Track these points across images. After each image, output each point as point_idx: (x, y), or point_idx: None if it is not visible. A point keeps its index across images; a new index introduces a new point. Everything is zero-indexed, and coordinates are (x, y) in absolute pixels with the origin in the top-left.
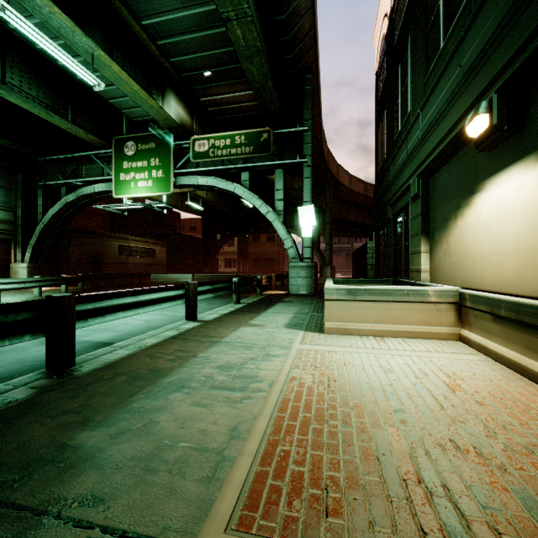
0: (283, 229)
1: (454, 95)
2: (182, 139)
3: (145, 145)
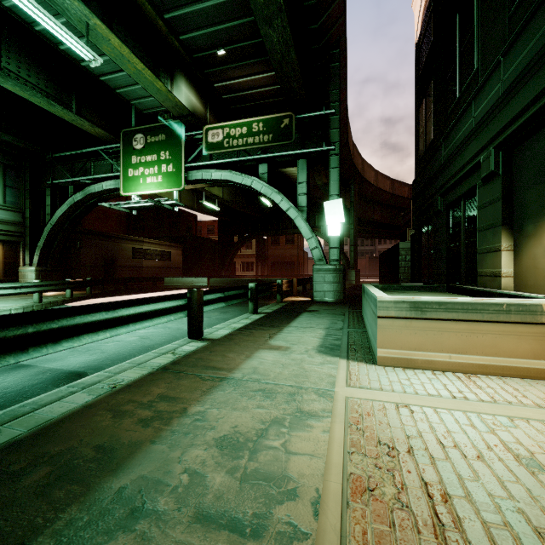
0: (307, 228)
1: None
2: (195, 129)
3: (154, 138)
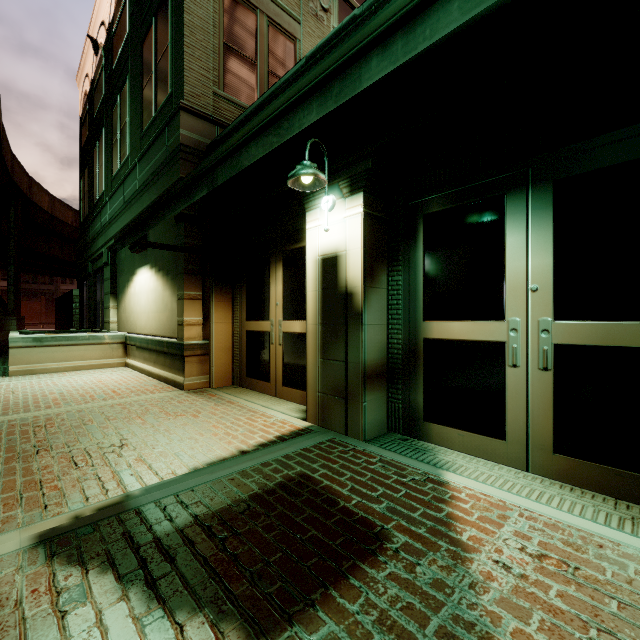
0: None
1: (122, 210)
2: None
3: None
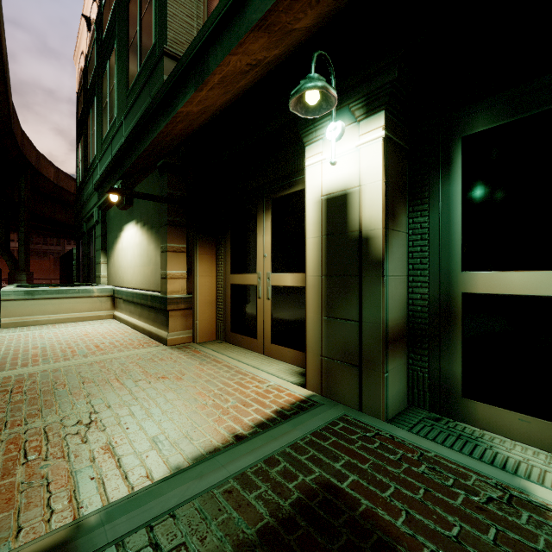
0: None
1: None
2: None
3: None
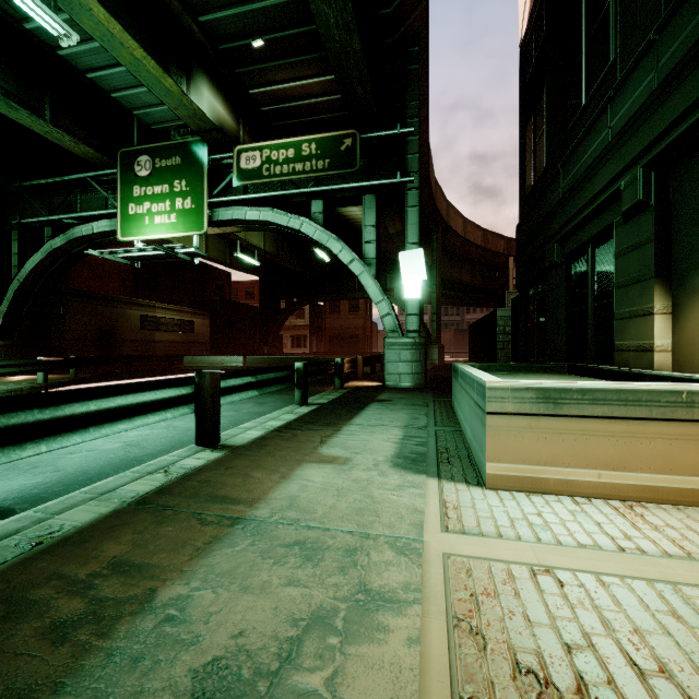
0: (376, 287)
1: None
2: (222, 151)
3: (165, 161)
